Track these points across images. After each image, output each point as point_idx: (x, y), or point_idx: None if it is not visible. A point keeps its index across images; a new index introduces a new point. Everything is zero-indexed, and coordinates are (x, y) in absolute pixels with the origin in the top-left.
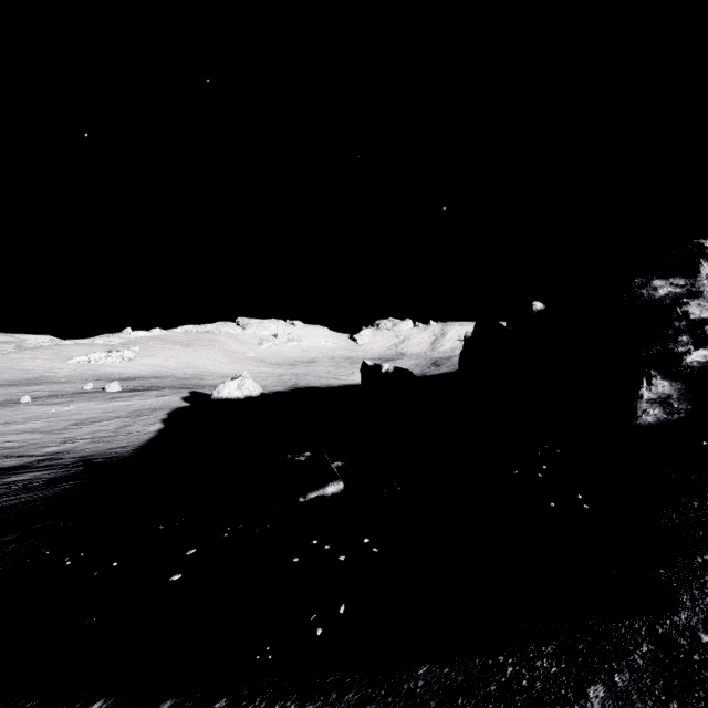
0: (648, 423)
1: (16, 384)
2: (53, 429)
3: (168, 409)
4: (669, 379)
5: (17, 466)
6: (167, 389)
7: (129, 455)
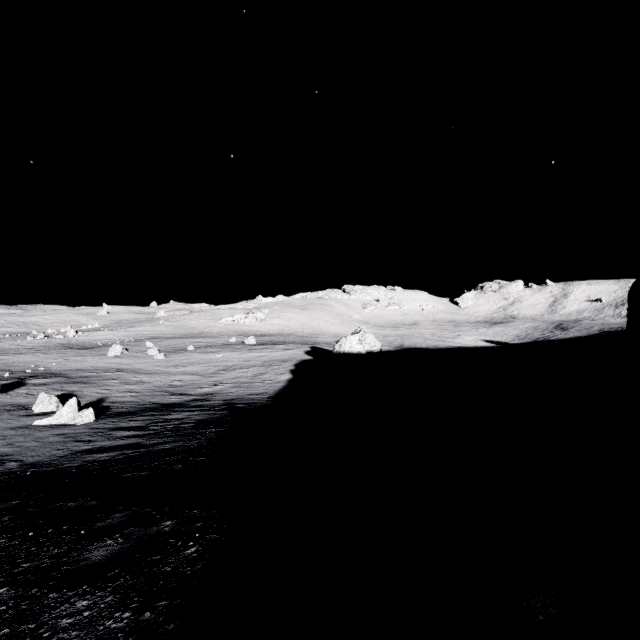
0: None
1: (186, 337)
2: (207, 373)
3: (294, 361)
4: None
5: (177, 403)
6: (291, 344)
7: (266, 402)
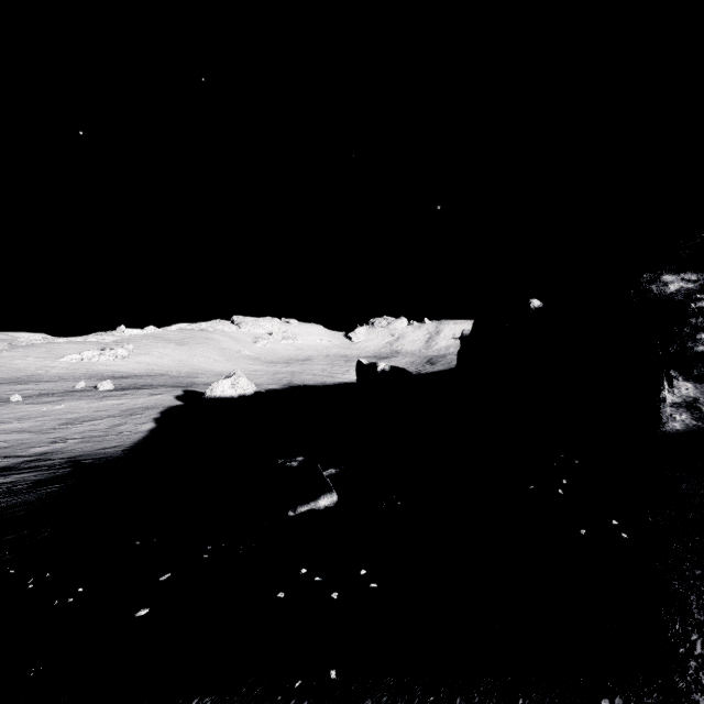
0: (676, 430)
1: (6, 382)
2: (43, 429)
3: (161, 408)
4: (693, 381)
5: (2, 467)
6: (160, 388)
7: (119, 455)
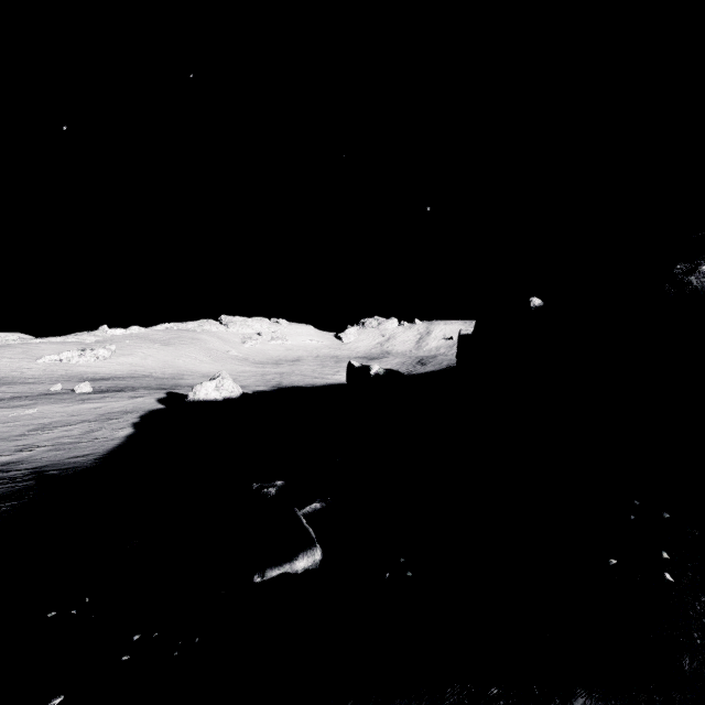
0: None
1: None
2: (10, 435)
3: (141, 412)
4: None
5: None
6: (142, 390)
7: (90, 465)
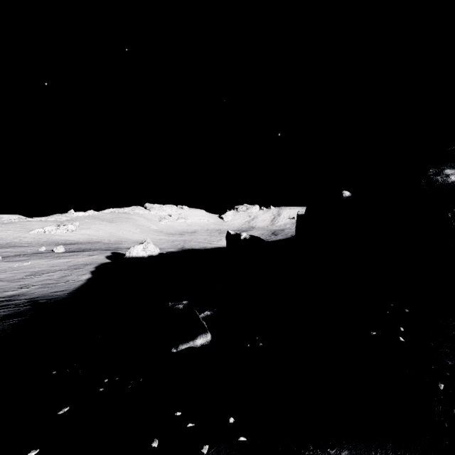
0: None
1: None
2: (14, 279)
3: (96, 264)
4: None
5: None
6: (96, 251)
7: (65, 297)
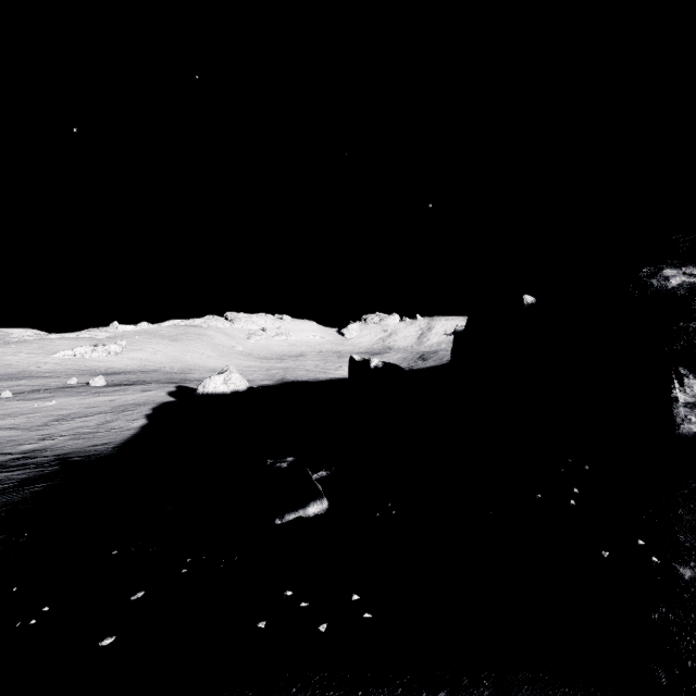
0: (693, 432)
1: None
2: (33, 426)
3: (153, 404)
4: None
5: None
6: (153, 384)
7: (109, 452)
